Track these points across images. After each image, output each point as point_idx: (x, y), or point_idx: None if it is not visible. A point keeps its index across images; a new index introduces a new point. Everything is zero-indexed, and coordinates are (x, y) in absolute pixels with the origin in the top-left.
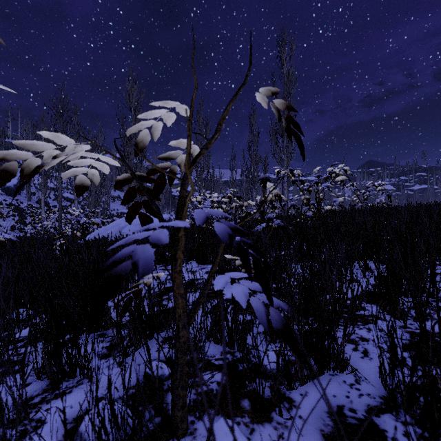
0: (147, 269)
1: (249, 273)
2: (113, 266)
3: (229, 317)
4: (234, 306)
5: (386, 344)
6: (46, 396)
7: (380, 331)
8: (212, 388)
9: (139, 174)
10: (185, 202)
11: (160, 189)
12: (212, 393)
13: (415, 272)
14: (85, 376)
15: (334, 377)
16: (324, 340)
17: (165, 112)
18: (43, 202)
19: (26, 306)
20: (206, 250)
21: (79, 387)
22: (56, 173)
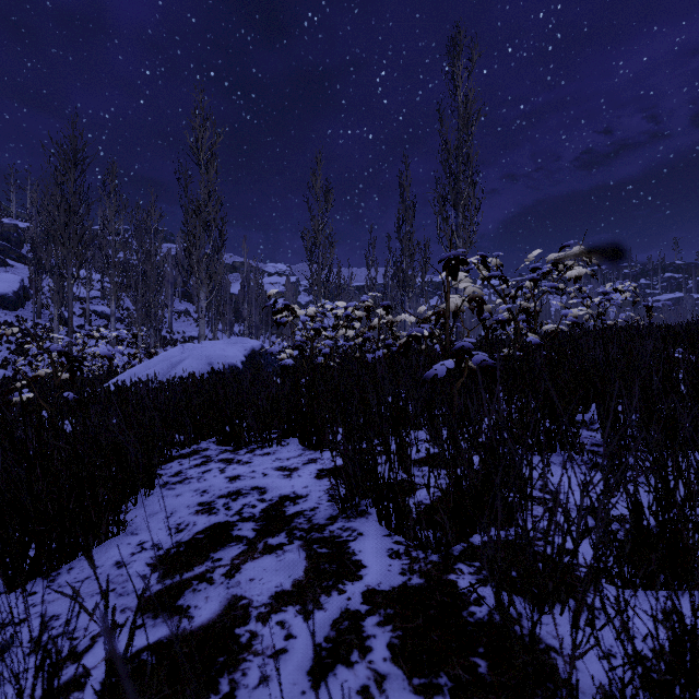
0: None
1: None
2: None
3: None
4: None
5: None
6: None
7: None
8: None
9: None
10: None
11: None
12: None
13: None
14: None
15: None
16: None
17: None
18: (57, 319)
19: None
20: (320, 418)
21: None
22: (62, 267)
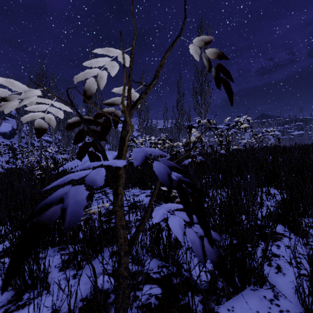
0: (74, 218)
1: (190, 216)
2: (42, 210)
3: (164, 233)
4: (169, 228)
5: (306, 269)
6: (9, 307)
7: (288, 247)
8: (151, 302)
9: (87, 118)
10: (125, 142)
11: (106, 131)
12: (151, 307)
13: (310, 198)
14: (44, 288)
15: (255, 292)
16: (246, 260)
17: (109, 61)
18: (30, 143)
19: (4, 225)
20: (146, 179)
21: (38, 299)
22: None
